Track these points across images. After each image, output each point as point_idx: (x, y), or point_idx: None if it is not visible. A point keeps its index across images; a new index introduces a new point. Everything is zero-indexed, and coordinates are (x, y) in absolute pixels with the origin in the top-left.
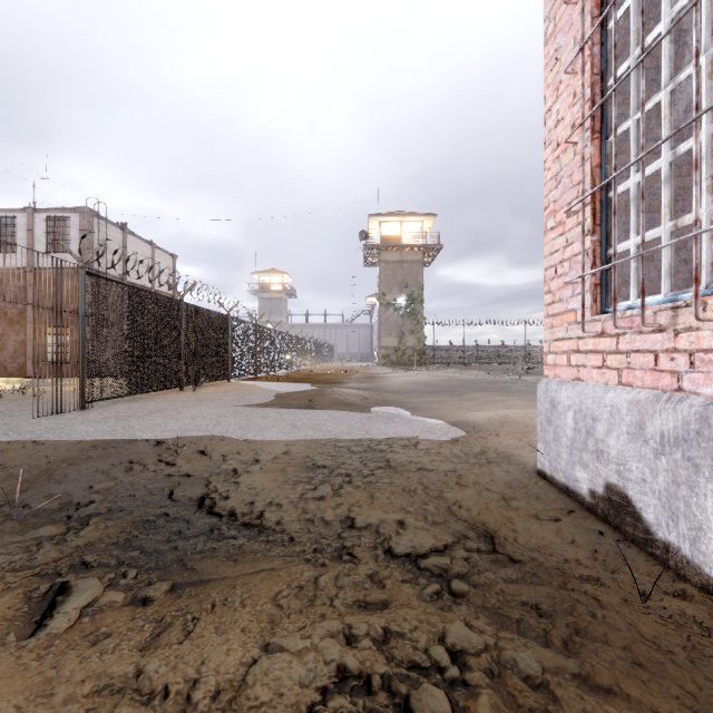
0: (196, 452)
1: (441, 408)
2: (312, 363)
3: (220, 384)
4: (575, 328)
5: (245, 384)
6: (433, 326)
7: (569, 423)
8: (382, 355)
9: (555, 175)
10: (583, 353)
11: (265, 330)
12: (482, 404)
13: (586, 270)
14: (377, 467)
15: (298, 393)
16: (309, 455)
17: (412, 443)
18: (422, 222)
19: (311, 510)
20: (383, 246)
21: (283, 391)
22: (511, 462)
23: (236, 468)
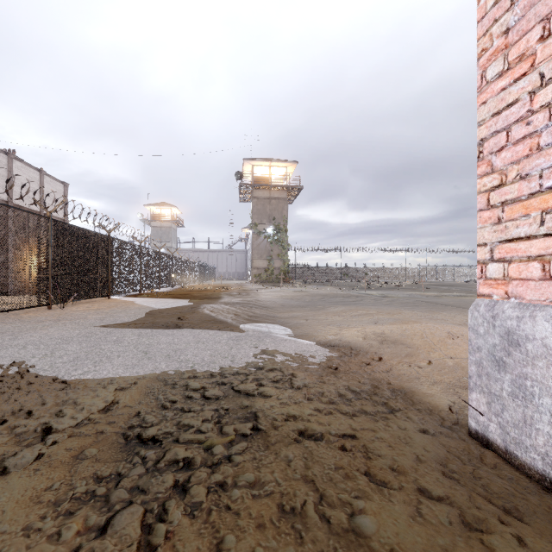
0: None
1: (311, 324)
2: (196, 281)
3: (97, 301)
4: None
5: (124, 301)
6: (295, 252)
7: None
8: (254, 274)
9: None
10: None
11: (150, 251)
12: (349, 319)
13: None
14: (238, 436)
15: (170, 310)
16: (140, 412)
17: (287, 378)
18: (287, 167)
19: None
20: (255, 185)
21: (158, 307)
22: (420, 409)
23: None
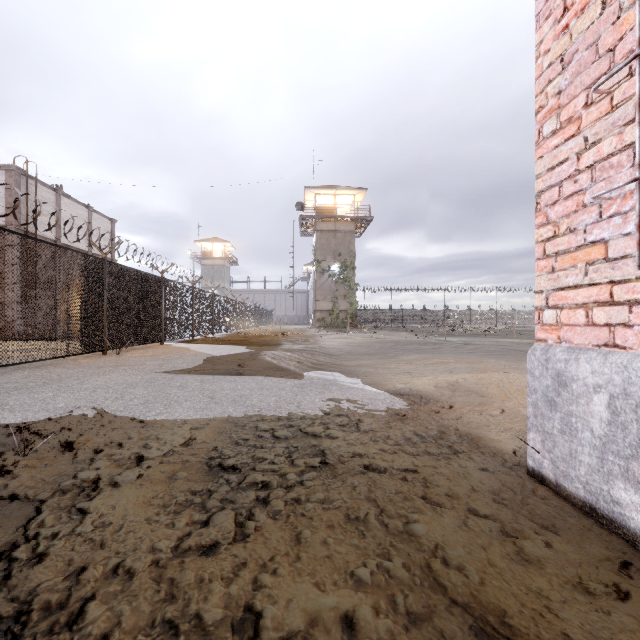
0: (59, 447)
1: (380, 372)
2: (252, 326)
3: (151, 347)
4: (604, 267)
5: (178, 347)
6: (364, 292)
7: (599, 412)
8: (317, 318)
9: (559, 55)
10: (624, 305)
11: (203, 293)
12: (422, 368)
13: (632, 175)
14: (308, 467)
15: (228, 357)
16: (217, 446)
17: (353, 423)
18: (354, 195)
19: (183, 592)
20: (318, 217)
21: (215, 354)
22: (484, 452)
23: (100, 478)
